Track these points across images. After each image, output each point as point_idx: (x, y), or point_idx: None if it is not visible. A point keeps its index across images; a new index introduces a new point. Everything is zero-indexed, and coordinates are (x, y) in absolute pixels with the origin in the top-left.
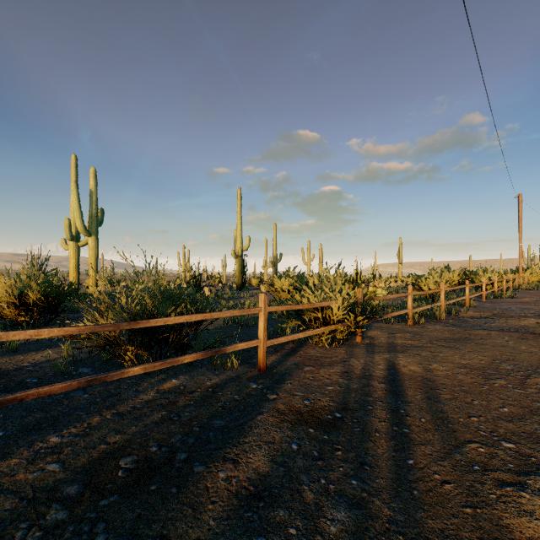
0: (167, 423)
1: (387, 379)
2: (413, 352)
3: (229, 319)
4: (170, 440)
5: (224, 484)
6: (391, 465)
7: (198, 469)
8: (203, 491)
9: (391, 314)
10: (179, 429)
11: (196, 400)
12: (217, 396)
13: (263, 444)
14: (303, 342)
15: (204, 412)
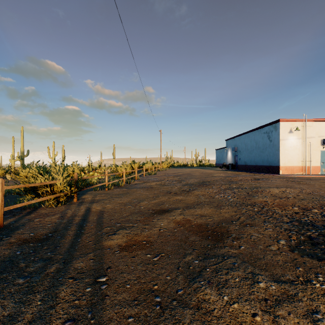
0: None
1: (83, 215)
2: (101, 201)
3: None
4: None
5: None
6: (70, 243)
7: None
8: None
9: (95, 185)
10: None
11: None
12: None
13: None
14: (37, 207)
15: None
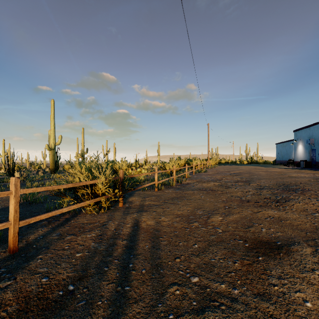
0: None
1: (130, 235)
2: (152, 210)
3: (20, 198)
4: None
5: None
6: None
7: None
8: None
9: (144, 185)
10: None
11: None
12: None
13: None
14: (77, 212)
15: None
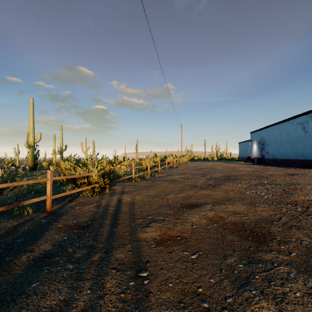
0: None
1: (116, 205)
2: (130, 193)
3: (23, 189)
4: None
5: (26, 259)
6: (108, 233)
7: (8, 258)
8: (13, 265)
9: (124, 177)
10: None
11: (1, 235)
12: (17, 230)
13: (49, 241)
14: (76, 196)
15: (9, 238)
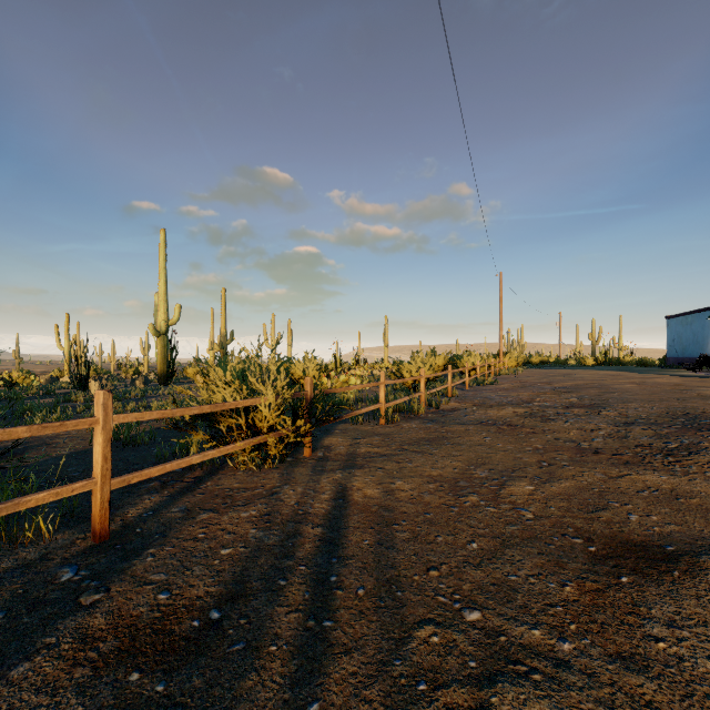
0: None
1: (329, 517)
2: (376, 465)
3: None
4: None
5: None
6: None
7: None
8: None
9: (356, 411)
10: None
11: None
12: None
13: None
14: (218, 465)
15: None
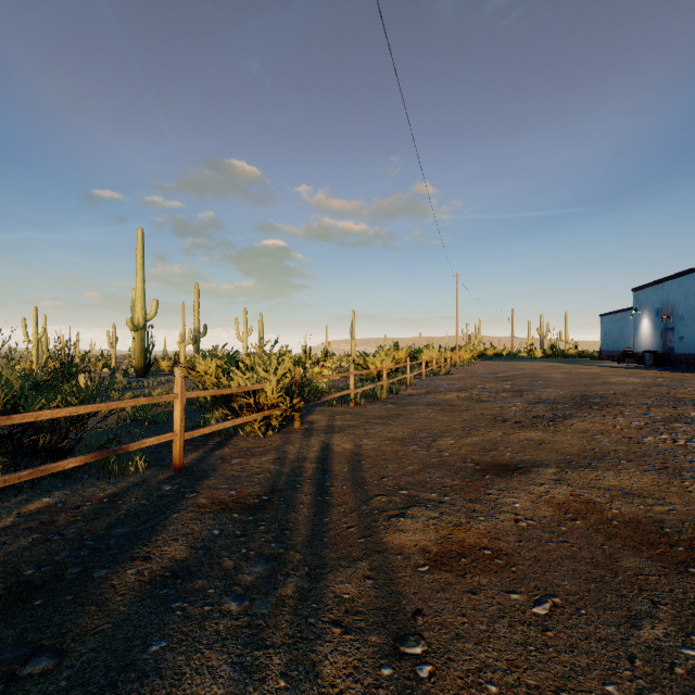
0: (44, 544)
1: (320, 459)
2: (349, 431)
3: (126, 416)
4: (54, 559)
5: (135, 578)
6: (309, 526)
7: (100, 573)
8: (109, 589)
9: (332, 395)
10: (64, 547)
11: (85, 514)
12: (116, 506)
13: (181, 537)
14: (232, 434)
15: (100, 523)
